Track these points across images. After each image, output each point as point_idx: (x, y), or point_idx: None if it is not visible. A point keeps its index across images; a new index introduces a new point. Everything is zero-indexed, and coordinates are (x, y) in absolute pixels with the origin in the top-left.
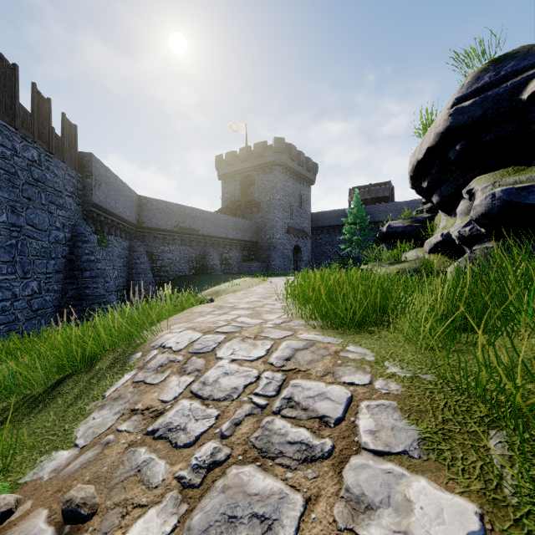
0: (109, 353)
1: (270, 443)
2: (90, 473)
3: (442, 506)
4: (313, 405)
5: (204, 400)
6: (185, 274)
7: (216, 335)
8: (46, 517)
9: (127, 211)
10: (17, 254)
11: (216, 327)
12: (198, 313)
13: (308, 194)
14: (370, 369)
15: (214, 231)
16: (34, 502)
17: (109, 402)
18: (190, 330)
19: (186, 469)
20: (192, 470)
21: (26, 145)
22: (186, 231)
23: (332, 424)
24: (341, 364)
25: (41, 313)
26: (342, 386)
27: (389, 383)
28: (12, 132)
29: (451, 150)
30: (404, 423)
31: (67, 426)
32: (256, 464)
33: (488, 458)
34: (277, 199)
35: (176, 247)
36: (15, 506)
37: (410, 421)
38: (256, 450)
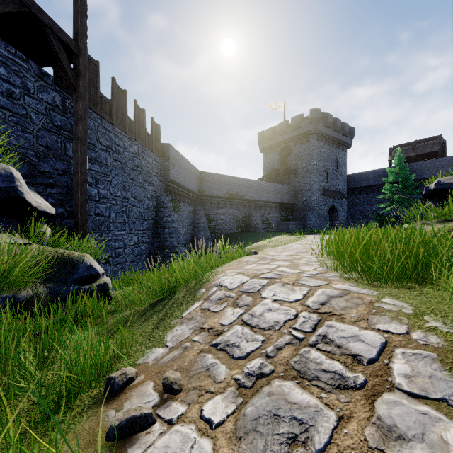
0: (183, 287)
1: (307, 368)
2: (177, 365)
3: None
4: (347, 344)
5: (252, 328)
6: (233, 232)
7: (260, 280)
8: (153, 386)
9: (192, 183)
10: (126, 217)
11: (261, 273)
12: (245, 262)
13: (344, 157)
14: (407, 321)
15: (256, 196)
16: (145, 376)
17: (186, 321)
18: (240, 274)
19: (241, 374)
20: (245, 376)
21: (131, 143)
22: (234, 197)
23: (365, 362)
24: (375, 313)
25: (139, 258)
26: (376, 332)
27: (428, 335)
28: (123, 136)
29: None
30: (444, 374)
31: (160, 333)
32: (295, 381)
33: None
34: (312, 164)
35: (227, 210)
36: (135, 376)
37: (452, 374)
38: (295, 371)
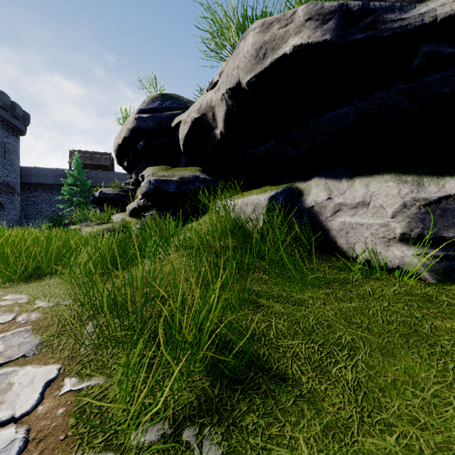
0: None
1: None
2: None
3: (37, 375)
4: None
5: None
6: None
7: None
8: None
9: None
10: None
11: None
12: None
13: (16, 144)
14: (19, 309)
15: None
16: None
17: None
18: None
19: None
20: None
21: None
22: None
23: None
24: None
25: None
26: None
27: (31, 314)
28: None
29: (139, 144)
30: (31, 338)
31: None
32: None
33: (81, 337)
34: None
35: None
36: None
37: (38, 335)
38: None
